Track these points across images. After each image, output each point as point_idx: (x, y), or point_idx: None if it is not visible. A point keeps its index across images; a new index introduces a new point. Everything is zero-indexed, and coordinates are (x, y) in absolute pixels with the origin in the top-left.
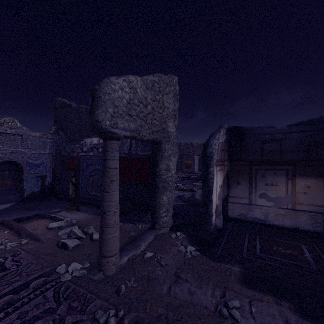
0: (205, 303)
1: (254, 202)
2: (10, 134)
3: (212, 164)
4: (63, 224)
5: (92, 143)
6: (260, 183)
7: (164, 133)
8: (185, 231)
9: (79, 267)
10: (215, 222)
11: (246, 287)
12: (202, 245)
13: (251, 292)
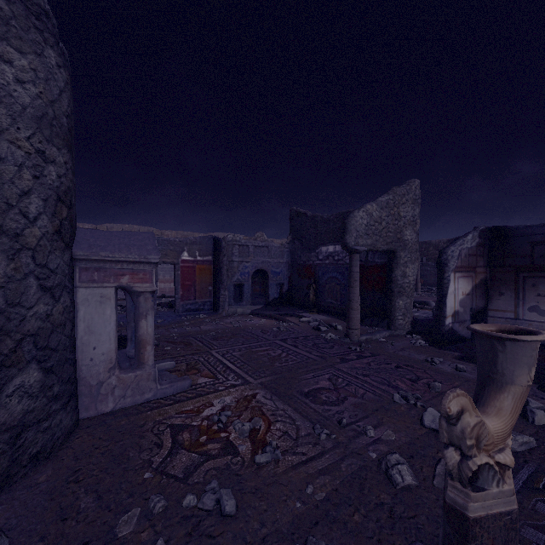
0: (417, 358)
1: (522, 317)
2: (261, 246)
3: (446, 270)
4: (311, 320)
5: (328, 251)
6: (529, 294)
7: (399, 243)
8: (422, 336)
9: (333, 336)
10: (452, 326)
11: (456, 359)
12: (434, 343)
13: (458, 361)
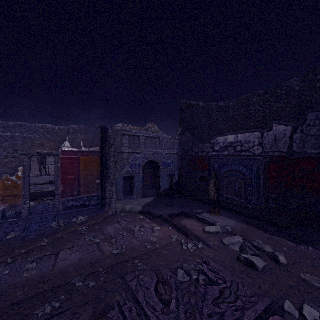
0: None
1: None
2: (152, 137)
3: None
4: (220, 230)
5: (227, 141)
6: None
7: None
8: None
9: (316, 314)
10: None
11: None
12: None
13: None
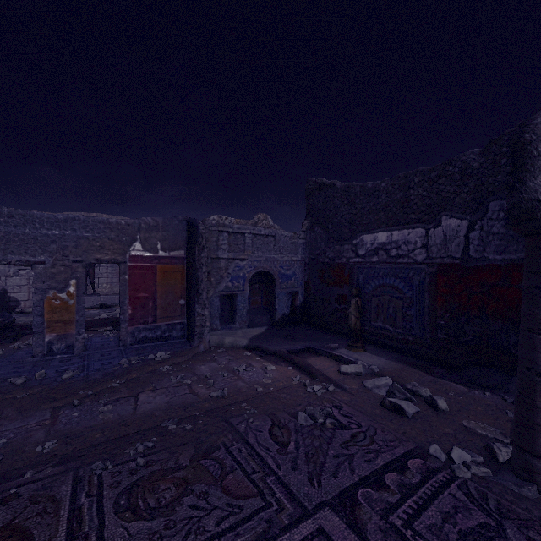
0: None
1: None
2: (263, 235)
3: None
4: (362, 370)
5: (377, 242)
6: None
7: None
8: None
9: (467, 457)
10: None
11: None
12: None
13: None
